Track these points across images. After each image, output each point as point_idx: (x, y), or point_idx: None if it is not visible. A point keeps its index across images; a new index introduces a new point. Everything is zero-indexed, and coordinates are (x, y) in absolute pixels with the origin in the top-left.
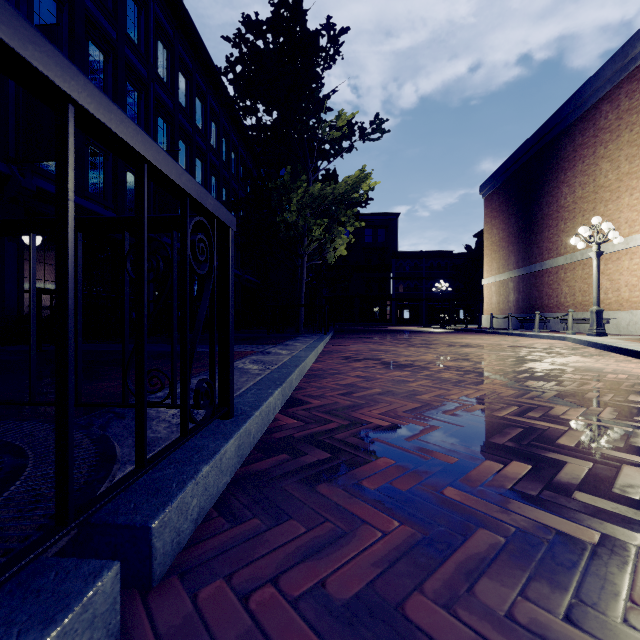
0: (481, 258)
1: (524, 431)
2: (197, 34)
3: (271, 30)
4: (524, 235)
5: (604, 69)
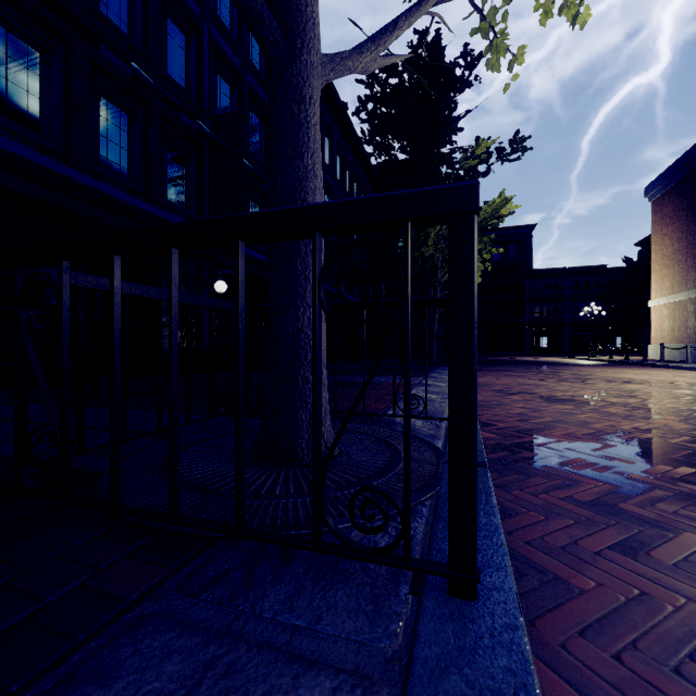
0: (647, 273)
1: (694, 452)
2: None
3: (407, 70)
4: None
5: None
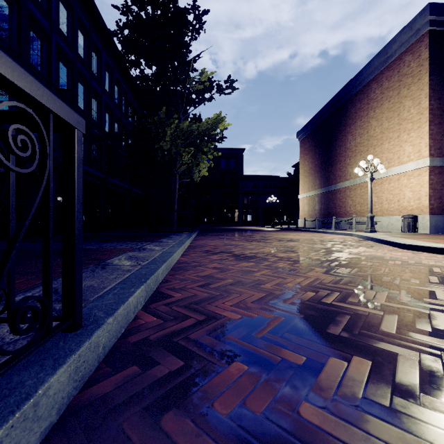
0: (297, 181)
1: (351, 318)
2: (93, 2)
3: (151, 3)
4: (325, 166)
5: (373, 61)
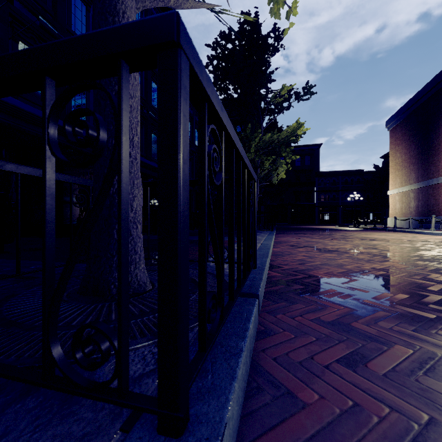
0: (387, 174)
1: (408, 283)
2: None
3: (238, 38)
4: (423, 157)
5: None
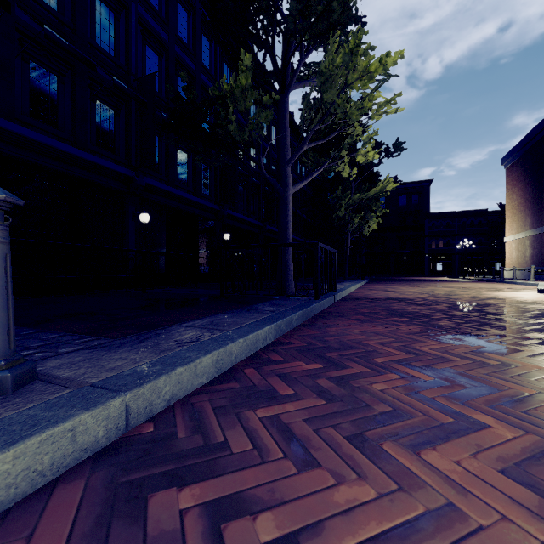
0: None
1: (409, 300)
2: None
3: None
4: (537, 201)
5: None
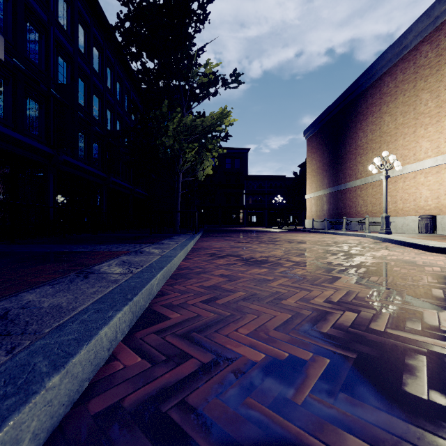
0: (303, 181)
1: (428, 360)
2: None
3: None
4: (333, 165)
5: (387, 53)
